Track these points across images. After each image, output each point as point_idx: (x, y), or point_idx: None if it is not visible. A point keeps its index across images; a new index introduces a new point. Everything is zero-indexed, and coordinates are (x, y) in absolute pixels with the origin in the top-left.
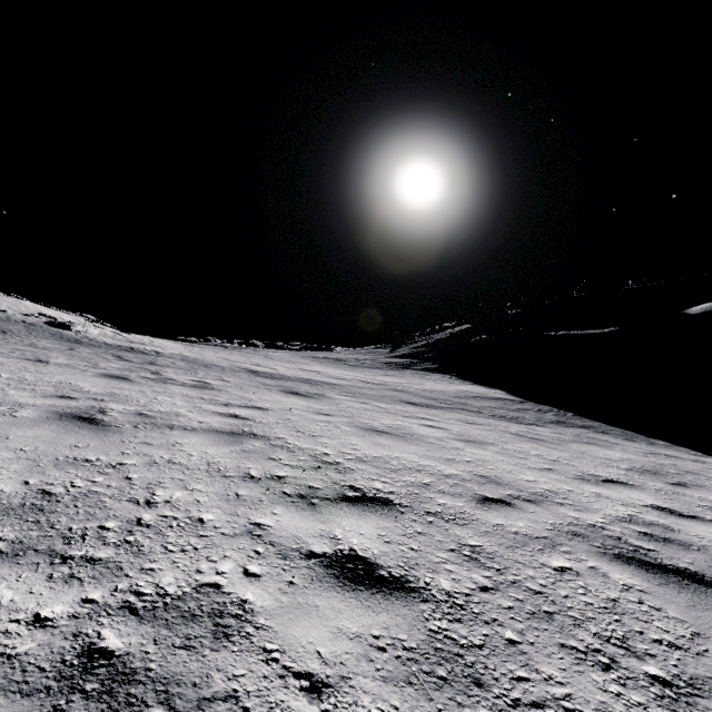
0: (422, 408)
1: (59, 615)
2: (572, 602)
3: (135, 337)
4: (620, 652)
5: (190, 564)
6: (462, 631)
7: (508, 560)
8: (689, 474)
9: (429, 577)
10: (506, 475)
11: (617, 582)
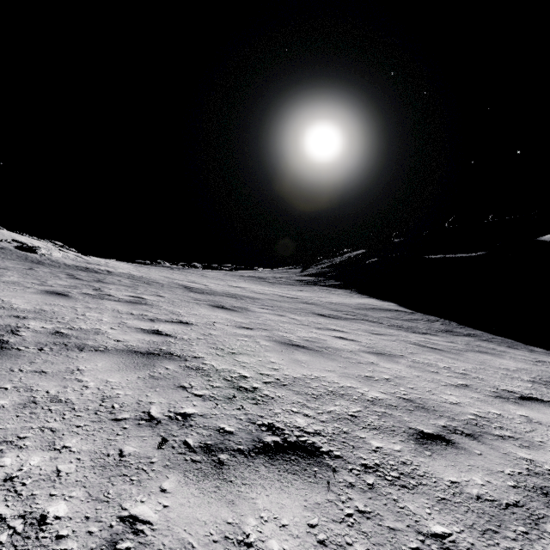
0: (331, 320)
1: None
2: None
3: (93, 259)
4: None
5: None
6: None
7: None
8: None
9: None
10: (429, 396)
11: None
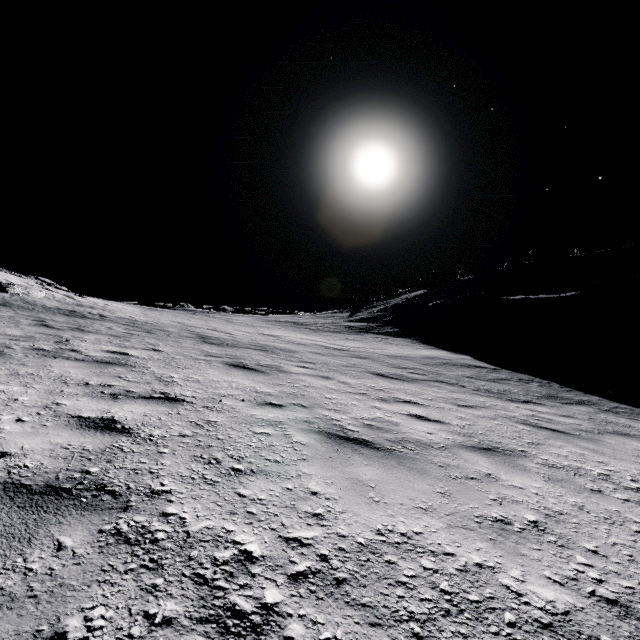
0: (395, 383)
1: None
2: None
3: (89, 301)
4: None
5: None
6: None
7: None
8: None
9: None
10: None
11: None
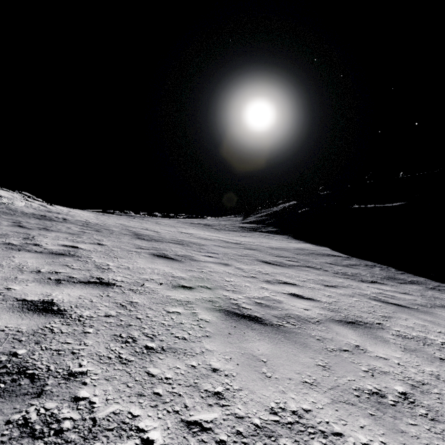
0: (277, 268)
1: None
2: None
3: (57, 208)
4: None
5: None
6: None
7: None
8: None
9: None
10: None
11: None
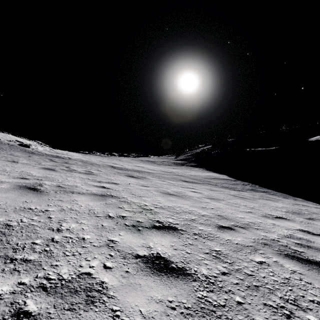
0: (190, 183)
1: (5, 292)
2: (267, 280)
3: (59, 151)
4: (294, 307)
5: (76, 262)
6: (214, 297)
7: (234, 258)
8: (314, 214)
9: (196, 268)
10: (230, 215)
11: (288, 269)
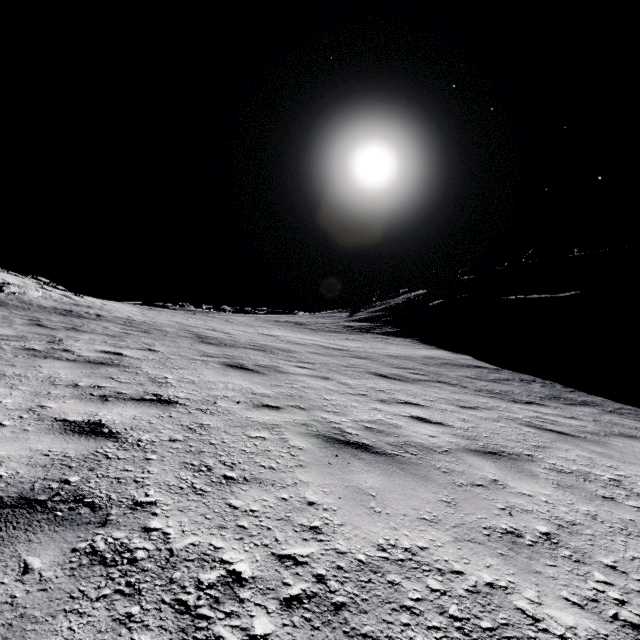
0: (396, 383)
1: None
2: None
3: (86, 300)
4: None
5: None
6: None
7: None
8: None
9: None
10: None
11: None
